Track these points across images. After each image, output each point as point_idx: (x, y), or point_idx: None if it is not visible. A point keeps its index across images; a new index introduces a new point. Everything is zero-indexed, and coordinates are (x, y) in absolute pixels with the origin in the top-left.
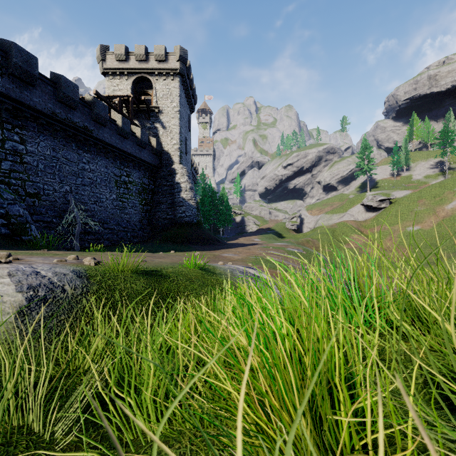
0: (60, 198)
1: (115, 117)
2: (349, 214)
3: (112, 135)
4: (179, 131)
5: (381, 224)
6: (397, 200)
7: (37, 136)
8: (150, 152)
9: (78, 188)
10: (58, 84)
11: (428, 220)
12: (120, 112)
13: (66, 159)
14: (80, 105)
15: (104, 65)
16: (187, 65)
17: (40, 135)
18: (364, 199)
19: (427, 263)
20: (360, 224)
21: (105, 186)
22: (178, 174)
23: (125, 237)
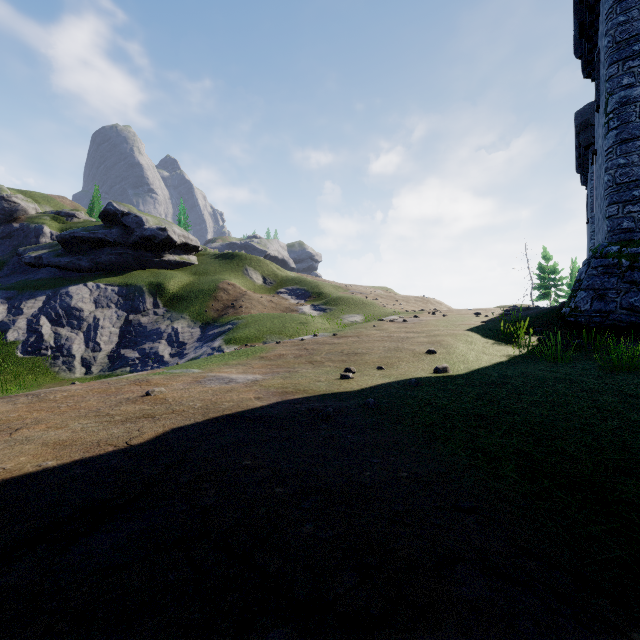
0: None
1: None
2: None
3: None
4: None
5: None
6: None
7: None
8: None
9: None
10: None
11: None
12: None
13: None
14: None
15: None
16: None
17: None
18: None
19: None
20: None
21: None
22: None
23: None
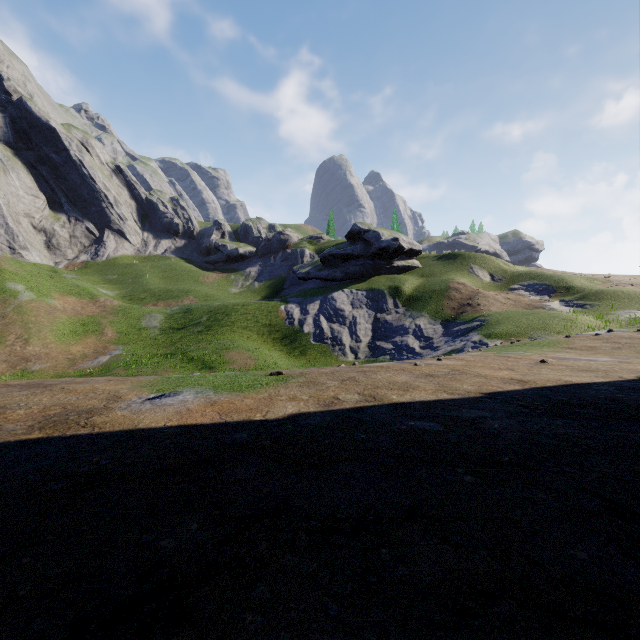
0: None
1: None
2: None
3: None
4: None
5: None
6: None
7: None
8: None
9: None
10: None
11: None
12: None
13: None
14: None
15: None
16: None
17: None
18: None
19: None
20: None
21: None
22: None
23: None
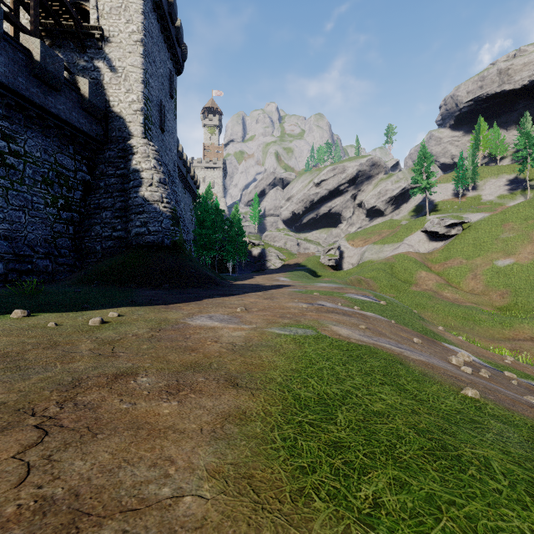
0: None
1: None
2: (406, 244)
3: None
4: (143, 78)
5: (455, 256)
6: (472, 225)
7: None
8: (76, 104)
9: None
10: None
11: (524, 250)
12: None
13: None
14: None
15: None
16: None
17: None
18: (426, 224)
19: None
20: (425, 256)
21: None
22: (137, 154)
23: None
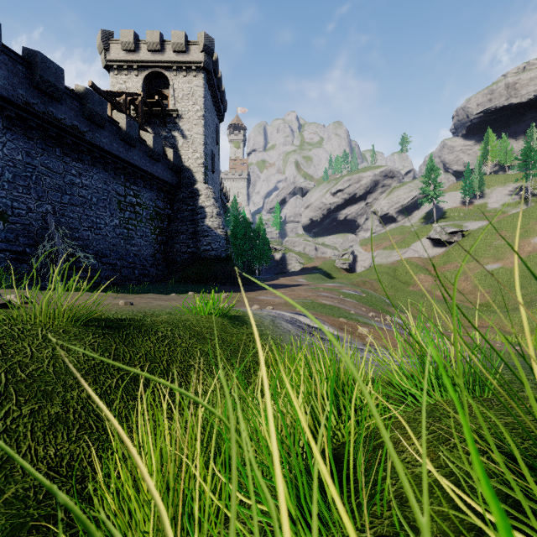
0: (38, 221)
1: (117, 118)
2: (412, 249)
3: (113, 141)
4: (204, 141)
5: (452, 261)
6: (471, 232)
7: (2, 133)
8: (166, 166)
9: (65, 208)
10: (34, 64)
11: (511, 256)
12: (125, 113)
13: (47, 169)
14: (67, 96)
15: (107, 57)
16: (213, 59)
17: (8, 132)
18: (431, 232)
19: (514, 309)
20: (427, 261)
21: (104, 207)
22: (202, 195)
23: (131, 275)
